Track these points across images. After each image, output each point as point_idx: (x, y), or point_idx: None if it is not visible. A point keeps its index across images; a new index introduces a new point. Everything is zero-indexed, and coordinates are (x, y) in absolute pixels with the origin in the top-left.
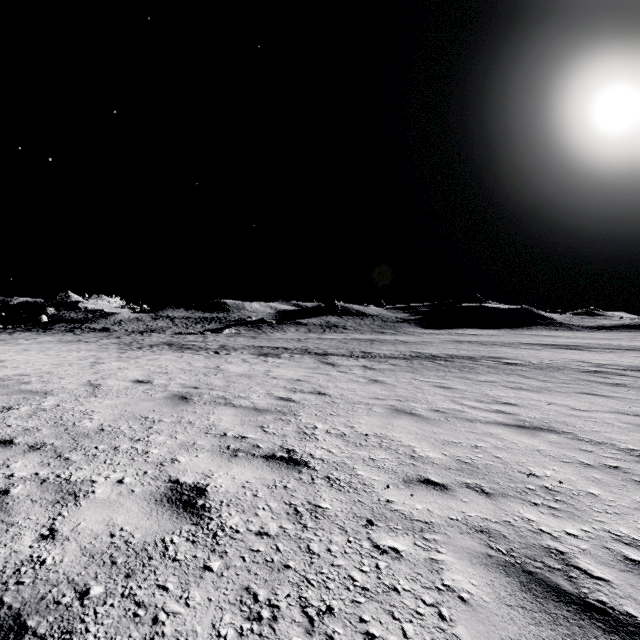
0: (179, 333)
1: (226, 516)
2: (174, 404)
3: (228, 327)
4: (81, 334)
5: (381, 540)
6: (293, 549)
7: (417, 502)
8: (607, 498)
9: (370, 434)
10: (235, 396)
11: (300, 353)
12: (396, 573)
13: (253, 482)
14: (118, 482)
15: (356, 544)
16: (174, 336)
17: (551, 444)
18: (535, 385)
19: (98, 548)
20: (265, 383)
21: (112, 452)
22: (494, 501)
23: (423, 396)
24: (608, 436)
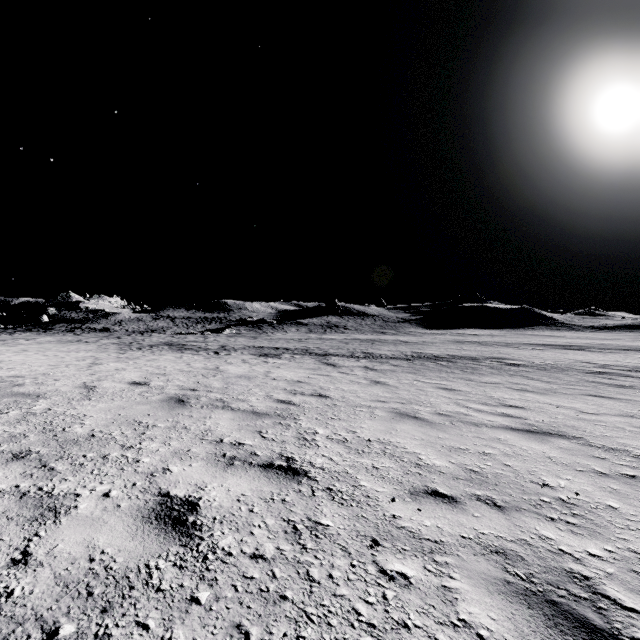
0: (179, 333)
1: (218, 535)
2: (170, 407)
3: (229, 327)
4: (81, 334)
5: (388, 564)
6: (291, 575)
7: (425, 517)
8: (628, 512)
9: (373, 440)
10: (233, 399)
11: (301, 353)
12: (405, 605)
13: (249, 495)
14: (104, 495)
15: (360, 569)
16: (174, 336)
17: (562, 450)
18: (540, 387)
19: (74, 575)
20: (265, 385)
21: (101, 461)
22: (508, 516)
23: (426, 398)
24: (621, 442)
